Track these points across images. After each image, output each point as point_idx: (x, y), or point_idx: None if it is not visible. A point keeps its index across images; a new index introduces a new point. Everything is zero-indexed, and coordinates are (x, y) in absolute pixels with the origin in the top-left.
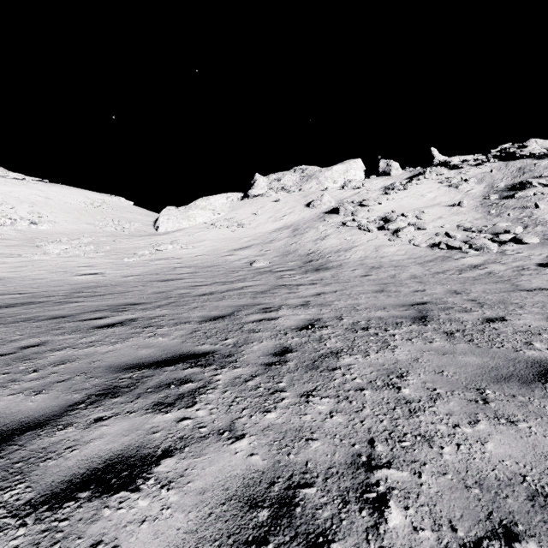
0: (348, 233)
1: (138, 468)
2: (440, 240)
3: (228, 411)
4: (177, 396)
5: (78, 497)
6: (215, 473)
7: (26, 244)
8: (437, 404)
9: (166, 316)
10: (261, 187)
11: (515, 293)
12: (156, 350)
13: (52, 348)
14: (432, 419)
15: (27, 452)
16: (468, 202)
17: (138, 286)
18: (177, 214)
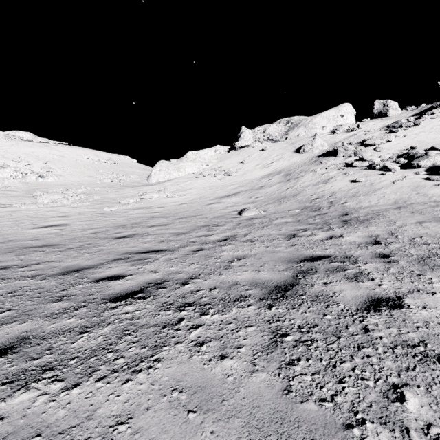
0: (358, 174)
1: None
2: None
3: None
4: None
5: None
6: None
7: (25, 195)
8: None
9: None
10: (247, 138)
11: None
12: None
13: None
14: None
15: None
16: None
17: (72, 248)
18: (168, 166)
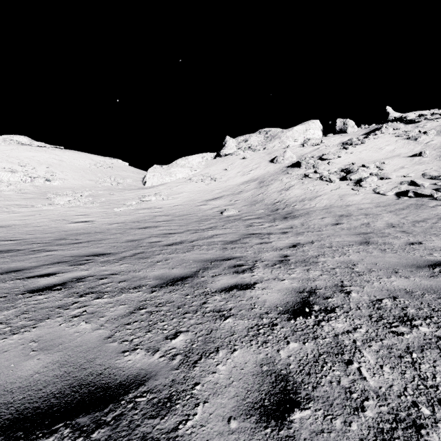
0: (310, 184)
1: None
2: (406, 188)
3: None
4: None
5: None
6: None
7: (40, 197)
8: None
9: (120, 274)
10: (231, 147)
11: None
12: (52, 362)
13: None
14: None
15: None
16: (430, 152)
17: (117, 233)
18: (161, 171)
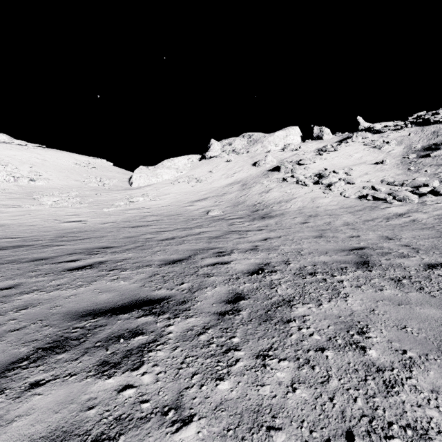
0: (288, 187)
1: None
2: (367, 192)
3: (176, 377)
4: (125, 352)
5: None
6: None
7: (26, 197)
8: (414, 374)
9: (131, 259)
10: (216, 150)
11: None
12: (115, 295)
13: (22, 291)
14: (417, 399)
15: None
16: (390, 160)
17: (112, 231)
18: (147, 172)
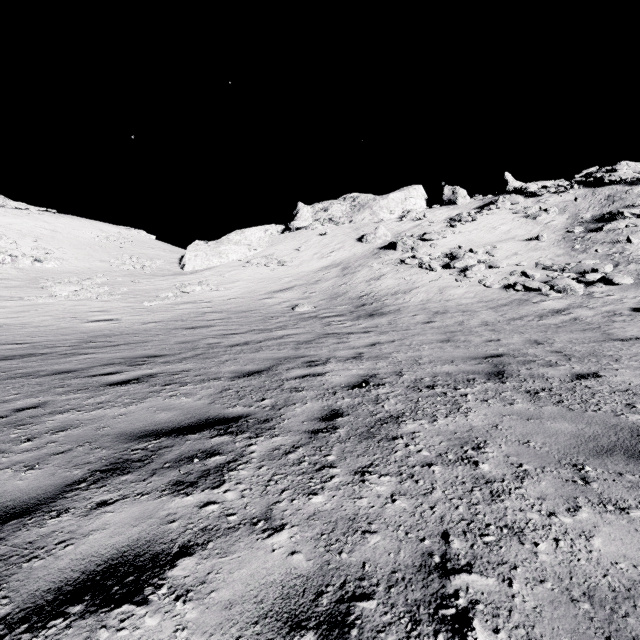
0: (407, 272)
1: (147, 572)
2: (516, 280)
3: (263, 493)
4: (201, 472)
5: (68, 612)
6: (246, 578)
7: (29, 285)
8: (525, 485)
9: (191, 371)
10: (305, 218)
11: (607, 343)
12: (177, 413)
13: (52, 411)
14: (521, 505)
15: (9, 548)
16: (548, 236)
17: (159, 334)
18: (207, 250)
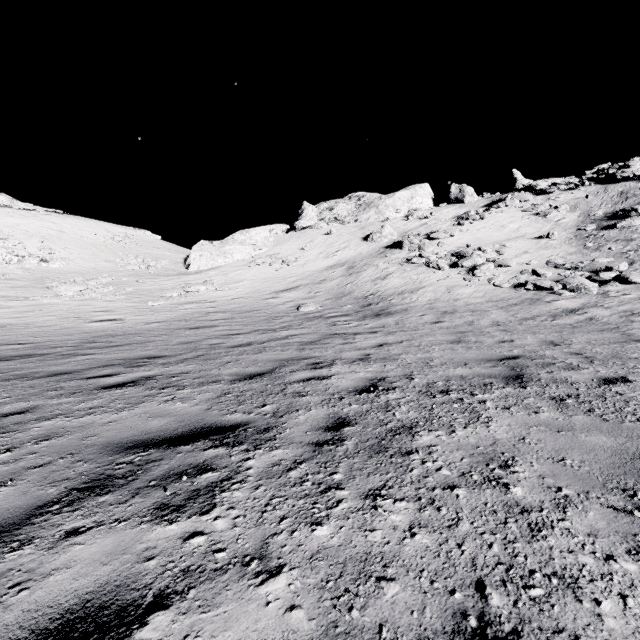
0: (413, 271)
1: (110, 632)
2: (526, 279)
3: (259, 522)
4: (190, 493)
5: None
6: None
7: (35, 285)
8: (569, 516)
9: (191, 373)
10: (310, 217)
11: (629, 344)
12: (171, 421)
13: (40, 417)
14: (569, 545)
15: None
16: (559, 234)
17: (162, 335)
18: (211, 250)
